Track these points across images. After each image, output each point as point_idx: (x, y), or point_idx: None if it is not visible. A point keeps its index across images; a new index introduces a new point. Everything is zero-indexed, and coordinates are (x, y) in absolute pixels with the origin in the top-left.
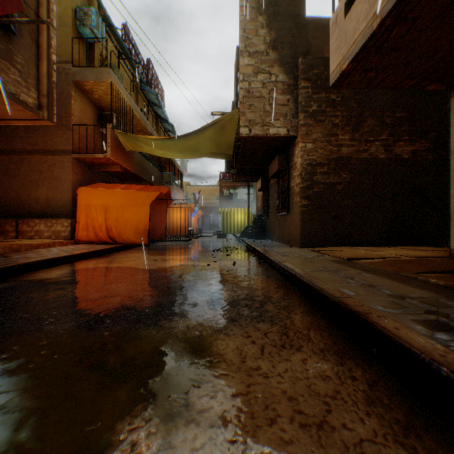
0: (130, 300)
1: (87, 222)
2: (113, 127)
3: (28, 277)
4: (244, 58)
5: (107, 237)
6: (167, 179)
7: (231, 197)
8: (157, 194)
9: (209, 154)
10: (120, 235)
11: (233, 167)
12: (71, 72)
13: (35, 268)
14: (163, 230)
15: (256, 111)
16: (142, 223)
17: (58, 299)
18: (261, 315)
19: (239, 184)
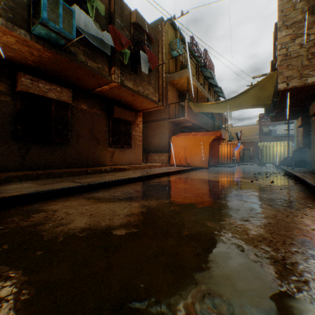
0: (210, 191)
1: (175, 155)
2: (188, 101)
3: (161, 179)
4: (281, 32)
5: (185, 163)
6: (217, 125)
7: (270, 133)
8: (213, 137)
9: (250, 106)
10: (192, 162)
11: (271, 111)
12: (167, 77)
13: (162, 175)
14: (216, 159)
15: (293, 68)
16: (205, 155)
17: (180, 187)
18: (289, 206)
19: (278, 122)
